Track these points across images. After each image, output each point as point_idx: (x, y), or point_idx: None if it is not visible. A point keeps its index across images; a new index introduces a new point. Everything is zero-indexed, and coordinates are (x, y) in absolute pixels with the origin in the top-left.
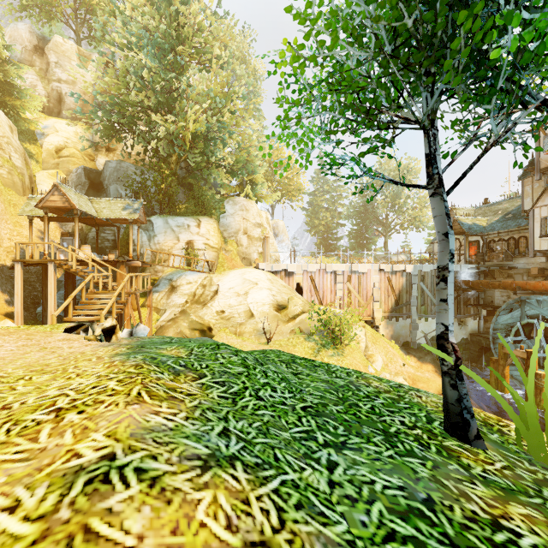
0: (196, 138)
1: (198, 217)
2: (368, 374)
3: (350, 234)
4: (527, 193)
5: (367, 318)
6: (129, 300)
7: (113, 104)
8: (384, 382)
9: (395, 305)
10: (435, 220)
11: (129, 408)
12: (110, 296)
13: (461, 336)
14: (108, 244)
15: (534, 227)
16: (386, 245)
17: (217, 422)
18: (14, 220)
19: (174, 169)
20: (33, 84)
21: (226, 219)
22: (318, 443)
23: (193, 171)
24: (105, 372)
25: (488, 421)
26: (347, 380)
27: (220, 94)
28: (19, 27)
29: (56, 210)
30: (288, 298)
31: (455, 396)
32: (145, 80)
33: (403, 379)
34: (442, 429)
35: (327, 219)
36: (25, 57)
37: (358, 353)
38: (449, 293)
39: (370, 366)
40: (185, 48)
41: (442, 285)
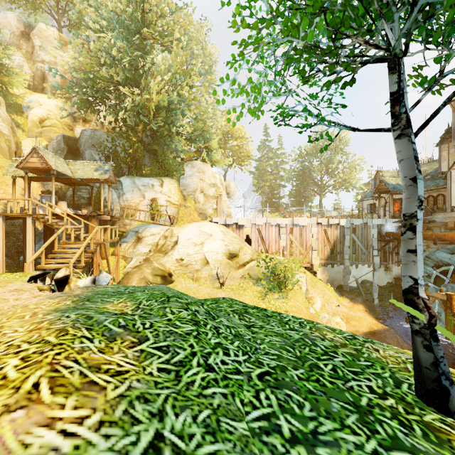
0: (159, 109)
1: (161, 178)
2: (320, 324)
3: (291, 193)
4: (443, 157)
5: (307, 265)
6: (98, 249)
7: (86, 79)
8: (337, 333)
9: (330, 253)
10: (401, 164)
11: (4, 421)
12: (80, 246)
13: (387, 280)
14: (83, 201)
15: (451, 186)
16: (321, 203)
17: (146, 423)
18: (0, 180)
19: (140, 137)
20: (20, 64)
21: (185, 180)
22: (284, 437)
23: (157, 138)
24: (22, 338)
25: (453, 379)
26: (301, 332)
27: (180, 72)
28: (8, 16)
29: (35, 170)
30: (239, 247)
31: (431, 358)
32: (116, 60)
33: (340, 319)
34: (413, 395)
35: (271, 181)
36: (13, 41)
37: (300, 295)
38: (418, 243)
39: (311, 307)
40: (150, 32)
41: (409, 235)
